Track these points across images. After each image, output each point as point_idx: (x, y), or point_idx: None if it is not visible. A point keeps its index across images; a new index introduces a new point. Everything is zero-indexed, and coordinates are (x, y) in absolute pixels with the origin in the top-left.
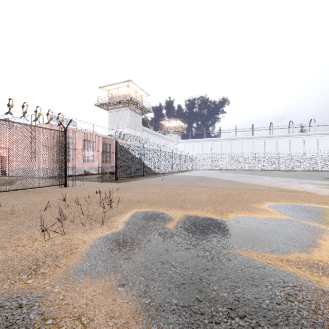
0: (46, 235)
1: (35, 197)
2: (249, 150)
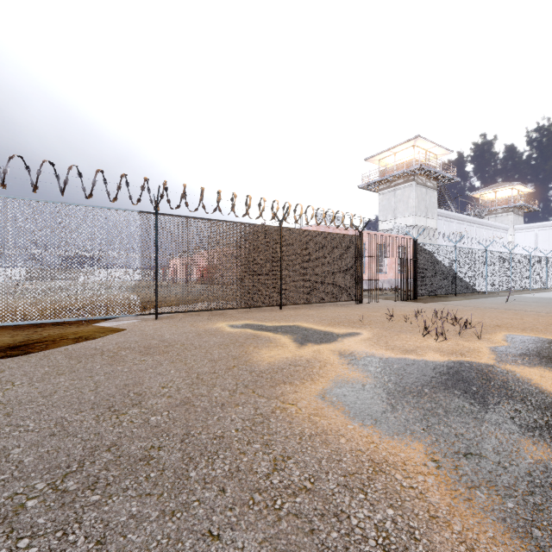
0: (428, 338)
1: (350, 311)
2: None
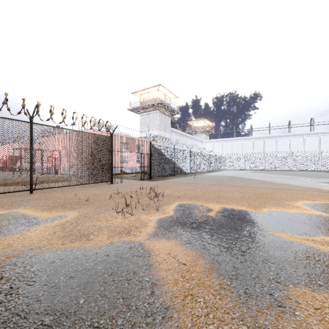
0: (121, 215)
1: (94, 191)
2: (284, 149)
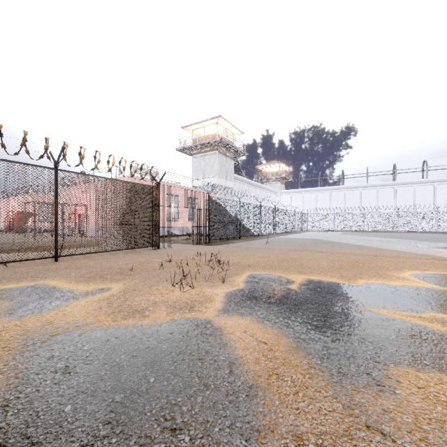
0: (178, 288)
1: (137, 258)
2: (388, 202)
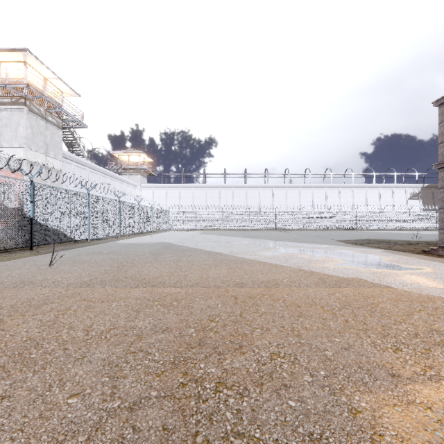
0: None
1: None
2: (241, 203)
